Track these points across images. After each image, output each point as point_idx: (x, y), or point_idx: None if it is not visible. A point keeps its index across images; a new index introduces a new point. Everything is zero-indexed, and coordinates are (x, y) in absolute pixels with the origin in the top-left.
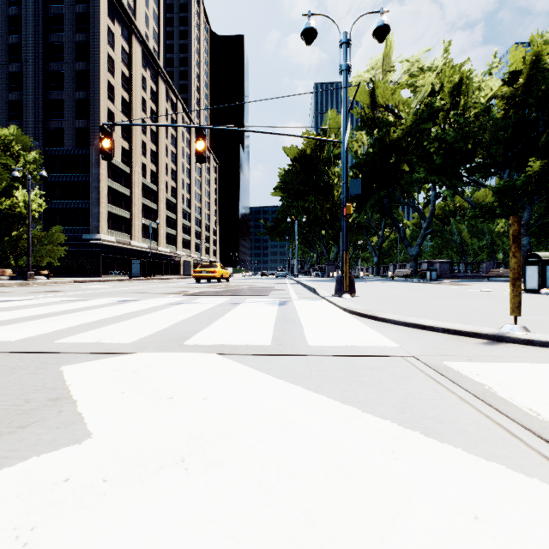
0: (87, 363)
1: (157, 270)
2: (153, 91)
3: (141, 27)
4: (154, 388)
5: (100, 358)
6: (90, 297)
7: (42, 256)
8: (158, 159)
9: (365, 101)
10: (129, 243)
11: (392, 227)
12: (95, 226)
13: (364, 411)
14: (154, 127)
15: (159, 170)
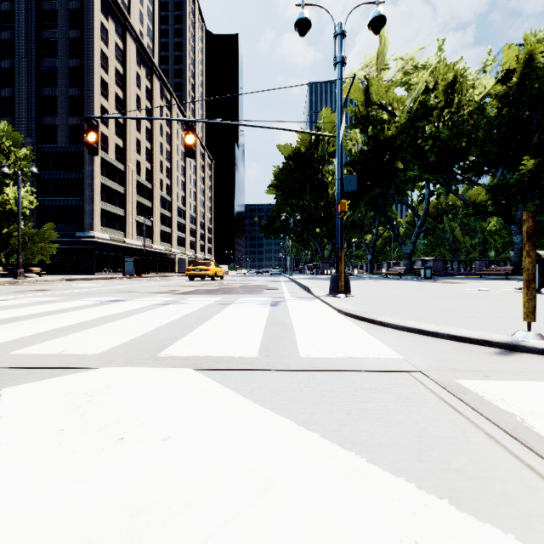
0: (37, 383)
1: (151, 268)
2: (147, 88)
3: (136, 25)
4: (105, 422)
5: (56, 376)
6: (75, 296)
7: (34, 254)
8: (152, 156)
9: (360, 99)
10: (123, 240)
11: (386, 225)
12: (89, 223)
13: (369, 458)
14: (149, 124)
15: (154, 167)
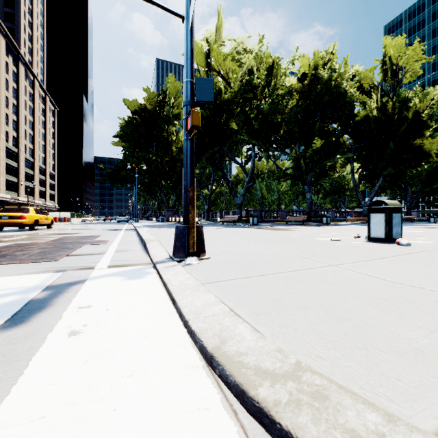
0: None
1: None
2: None
3: None
4: None
5: None
6: None
7: None
8: None
9: (201, 64)
10: None
11: (219, 182)
12: None
13: None
14: None
15: None
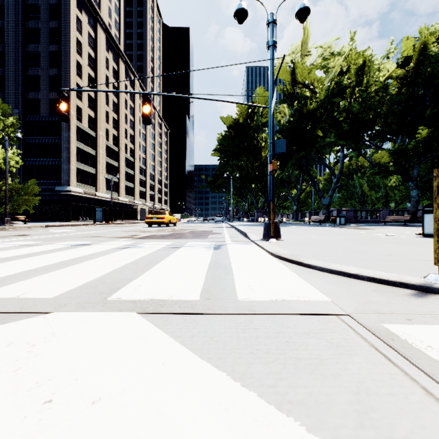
0: None
1: (118, 216)
2: (114, 70)
3: (105, 18)
4: (38, 378)
5: (7, 321)
6: (49, 241)
7: (19, 205)
8: (119, 125)
9: (287, 79)
10: (94, 194)
11: (308, 182)
12: (66, 179)
13: (308, 424)
14: (116, 99)
15: (120, 134)
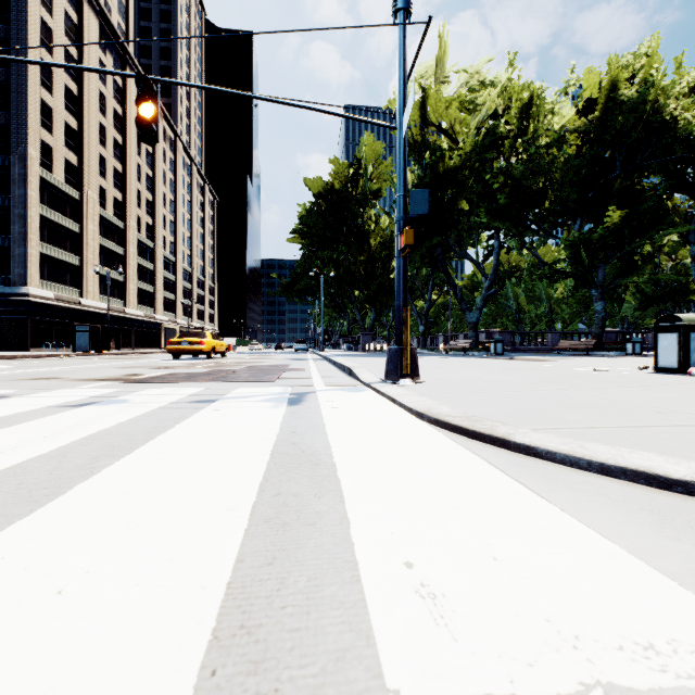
0: None
1: (124, 341)
2: (117, 86)
3: None
4: None
5: None
6: None
7: None
8: (125, 183)
9: (413, 118)
10: (77, 301)
11: (441, 288)
12: (19, 274)
13: None
14: (120, 137)
15: (128, 199)
